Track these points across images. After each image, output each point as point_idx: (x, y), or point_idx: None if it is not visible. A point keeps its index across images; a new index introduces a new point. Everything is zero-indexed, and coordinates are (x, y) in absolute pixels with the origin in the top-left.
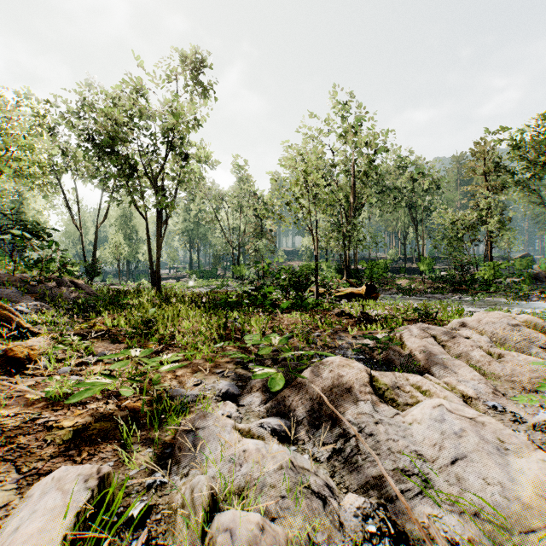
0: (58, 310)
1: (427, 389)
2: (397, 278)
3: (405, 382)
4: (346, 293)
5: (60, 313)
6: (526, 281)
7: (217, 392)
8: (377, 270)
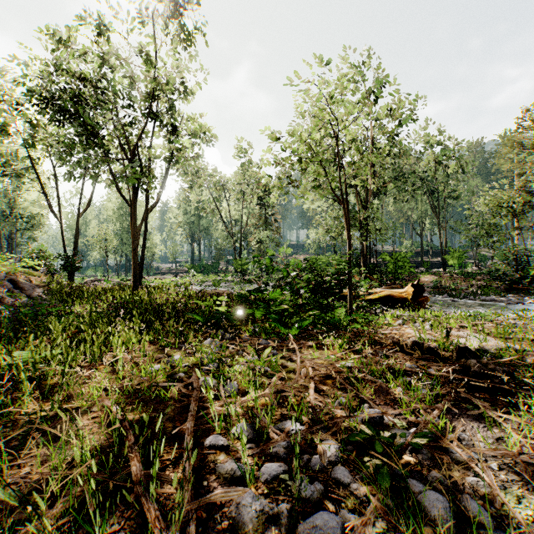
0: None
1: None
2: (421, 273)
3: None
4: (382, 297)
5: None
6: None
7: None
8: (402, 265)
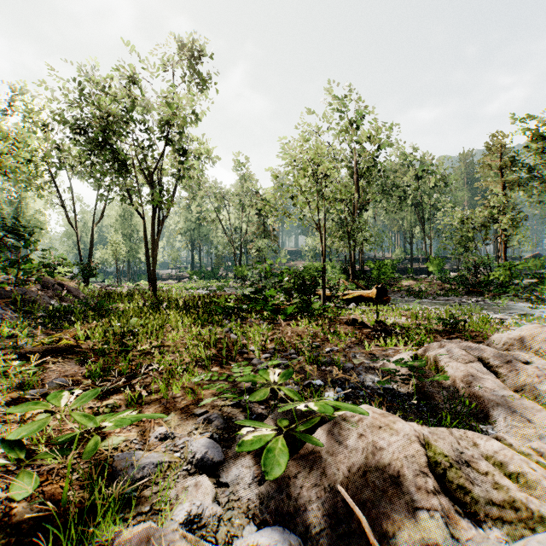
0: (21, 321)
1: (519, 471)
2: (405, 279)
3: (475, 451)
4: (355, 297)
5: (21, 324)
6: (545, 283)
7: (189, 455)
8: (385, 271)
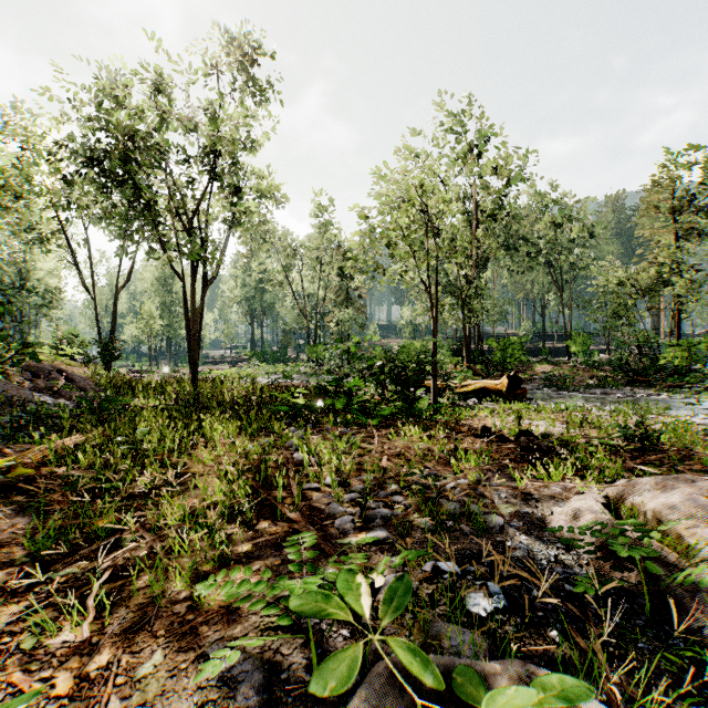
0: None
1: None
2: (538, 363)
3: None
4: (476, 389)
5: None
6: None
7: None
8: (512, 352)
